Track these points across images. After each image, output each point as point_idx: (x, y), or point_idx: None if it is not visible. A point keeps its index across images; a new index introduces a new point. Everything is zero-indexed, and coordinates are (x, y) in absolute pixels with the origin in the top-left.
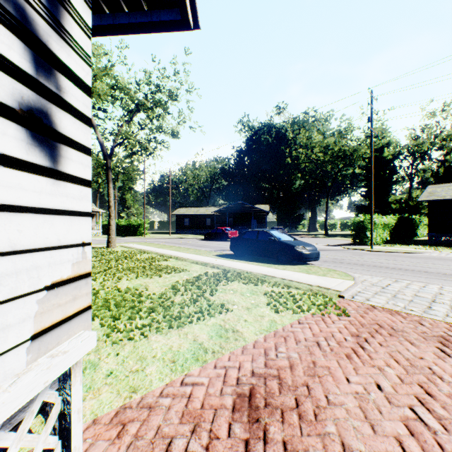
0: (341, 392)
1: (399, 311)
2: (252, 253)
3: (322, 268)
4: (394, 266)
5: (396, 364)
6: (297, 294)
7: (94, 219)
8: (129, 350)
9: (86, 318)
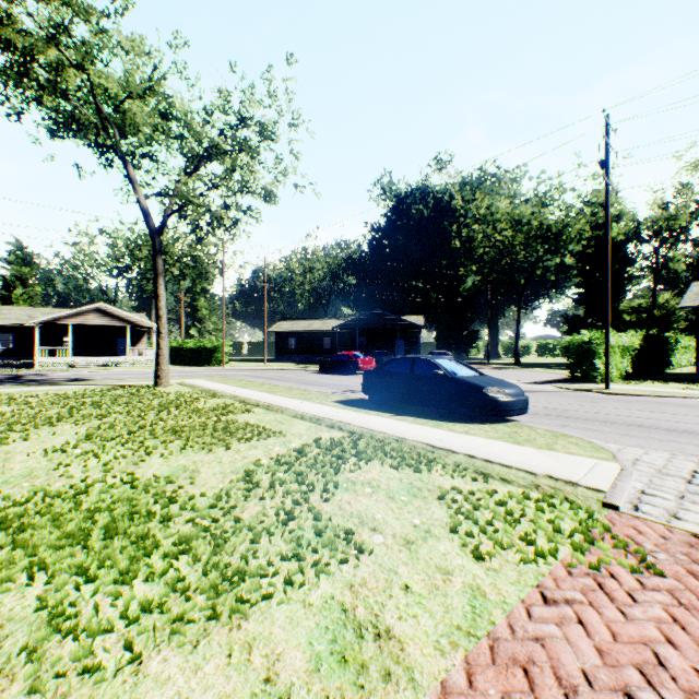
0: None
1: None
2: (402, 398)
3: (538, 429)
4: (671, 426)
5: None
6: (510, 498)
7: (144, 338)
8: None
9: None
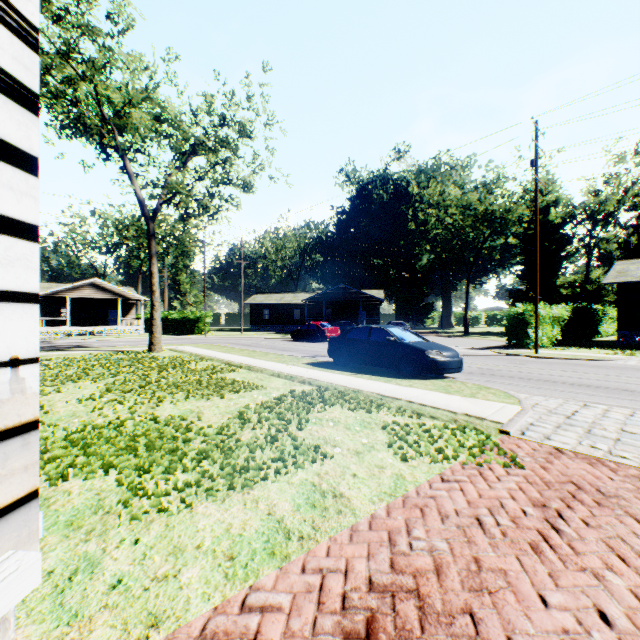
0: (536, 629)
1: (602, 459)
2: (361, 360)
3: (468, 383)
4: (576, 381)
5: (623, 564)
6: (434, 428)
7: (133, 310)
8: (157, 533)
9: (24, 519)
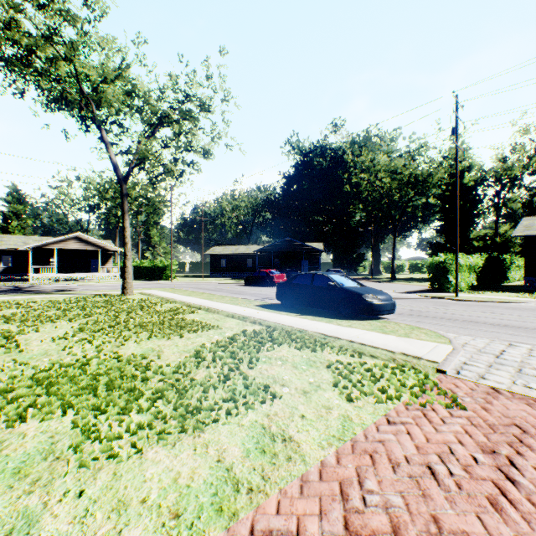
0: None
1: None
2: (305, 303)
3: (401, 324)
4: (496, 322)
5: None
6: (375, 367)
7: (111, 259)
8: (103, 484)
9: None
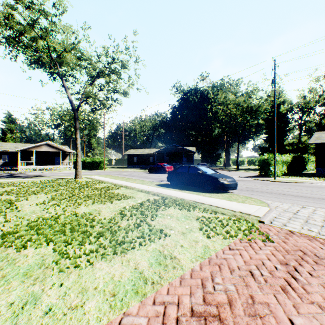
0: None
1: (315, 237)
2: (184, 183)
3: (240, 195)
4: (296, 194)
5: None
6: (224, 219)
7: (68, 157)
8: (73, 280)
9: None
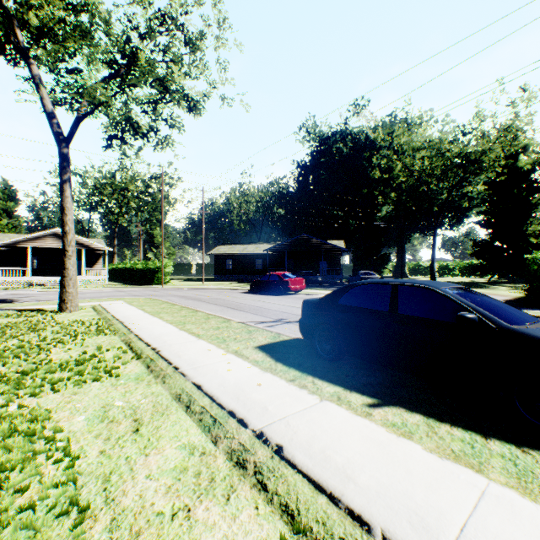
0: None
1: None
2: (375, 356)
3: None
4: None
5: None
6: None
7: (100, 260)
8: None
9: None
